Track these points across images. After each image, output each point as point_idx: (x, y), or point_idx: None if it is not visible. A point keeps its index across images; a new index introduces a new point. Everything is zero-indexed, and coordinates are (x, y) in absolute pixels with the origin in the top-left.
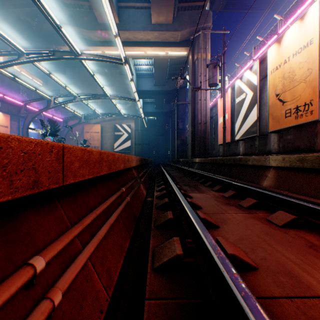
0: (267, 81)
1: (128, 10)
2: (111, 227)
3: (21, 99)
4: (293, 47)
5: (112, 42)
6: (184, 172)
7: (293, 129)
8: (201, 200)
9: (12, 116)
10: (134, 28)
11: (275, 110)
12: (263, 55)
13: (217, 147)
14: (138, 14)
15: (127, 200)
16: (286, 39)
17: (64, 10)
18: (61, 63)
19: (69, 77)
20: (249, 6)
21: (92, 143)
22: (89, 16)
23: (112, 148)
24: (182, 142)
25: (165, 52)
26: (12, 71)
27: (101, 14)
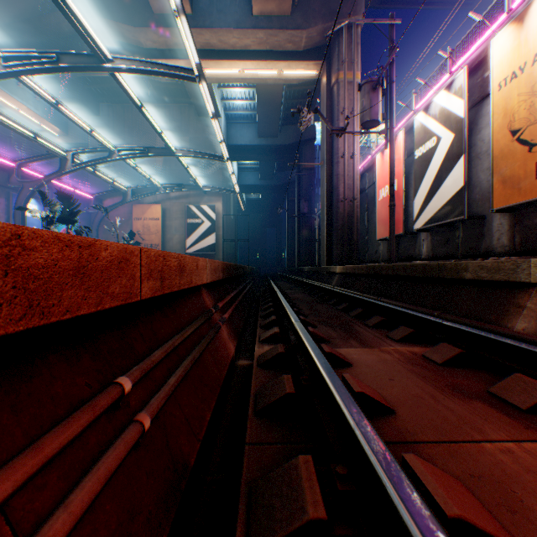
0: (484, 109)
1: None
2: None
3: (13, 156)
4: None
5: (179, 52)
6: (315, 291)
7: None
8: (377, 374)
9: None
10: (220, 24)
11: (509, 163)
12: (476, 57)
13: (374, 245)
14: None
15: (129, 440)
16: None
17: None
18: (90, 95)
19: (106, 121)
20: None
21: (146, 239)
22: (137, 0)
23: (183, 248)
24: (308, 237)
25: (277, 71)
26: (5, 111)
27: None
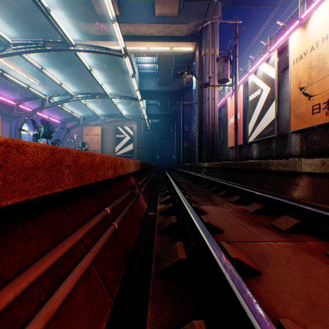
0: (286, 74)
1: (130, 1)
2: (64, 305)
3: (14, 98)
4: (323, 30)
5: (112, 37)
6: (191, 178)
7: (321, 128)
8: (218, 217)
9: (3, 116)
10: (136, 21)
11: (298, 106)
12: (282, 44)
13: (227, 151)
14: (141, 5)
15: (112, 229)
16: (313, 22)
17: (59, 0)
18: (58, 61)
19: (67, 76)
20: (258, 2)
21: (91, 147)
22: (87, 7)
23: (113, 152)
24: (188, 145)
25: (169, 48)
26: (7, 70)
27: (99, 5)
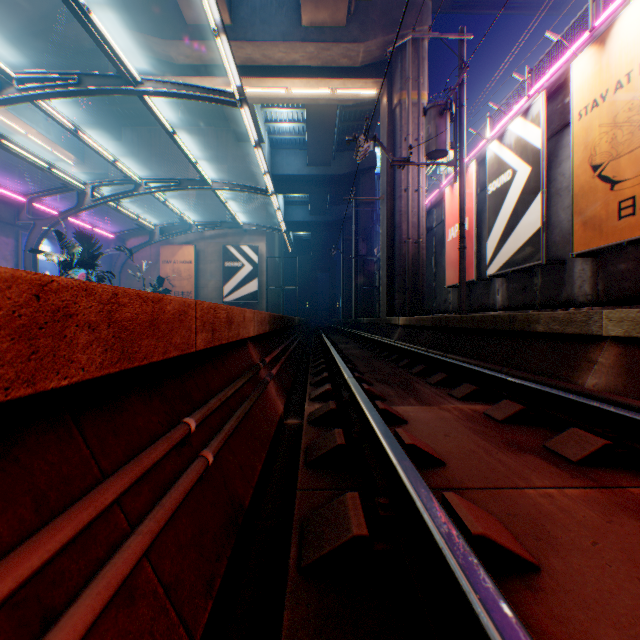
0: (564, 139)
1: None
2: None
3: (23, 189)
4: None
5: (216, 68)
6: (373, 346)
7: (636, 248)
8: (432, 430)
9: (1, 225)
10: (264, 36)
11: (590, 202)
12: (556, 80)
13: (443, 293)
14: (273, 6)
15: (198, 469)
16: (621, 32)
17: None
18: (111, 117)
19: (130, 147)
20: (504, 2)
21: (177, 285)
22: (167, 9)
23: (220, 296)
24: (366, 283)
25: (330, 90)
26: (11, 135)
27: (191, 4)
